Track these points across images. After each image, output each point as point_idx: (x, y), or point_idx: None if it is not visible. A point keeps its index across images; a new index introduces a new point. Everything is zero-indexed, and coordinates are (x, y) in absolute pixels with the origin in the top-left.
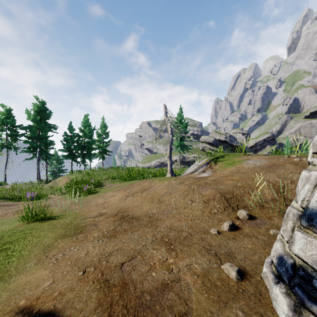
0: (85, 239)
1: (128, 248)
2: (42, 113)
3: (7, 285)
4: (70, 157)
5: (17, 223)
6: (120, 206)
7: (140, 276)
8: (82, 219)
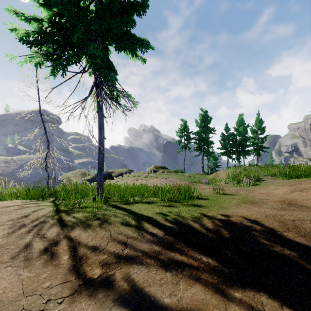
0: (260, 207)
1: (298, 216)
2: (205, 120)
3: (228, 209)
4: (226, 154)
5: (209, 193)
6: (286, 197)
7: (309, 227)
8: (252, 198)
